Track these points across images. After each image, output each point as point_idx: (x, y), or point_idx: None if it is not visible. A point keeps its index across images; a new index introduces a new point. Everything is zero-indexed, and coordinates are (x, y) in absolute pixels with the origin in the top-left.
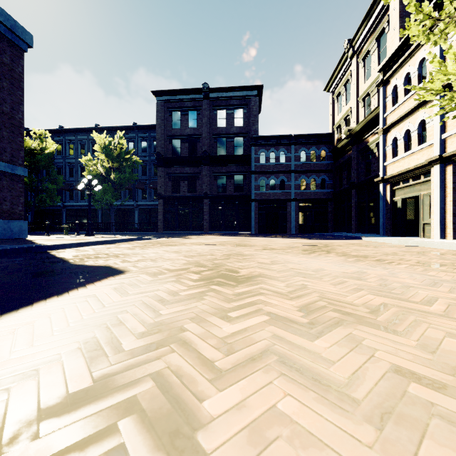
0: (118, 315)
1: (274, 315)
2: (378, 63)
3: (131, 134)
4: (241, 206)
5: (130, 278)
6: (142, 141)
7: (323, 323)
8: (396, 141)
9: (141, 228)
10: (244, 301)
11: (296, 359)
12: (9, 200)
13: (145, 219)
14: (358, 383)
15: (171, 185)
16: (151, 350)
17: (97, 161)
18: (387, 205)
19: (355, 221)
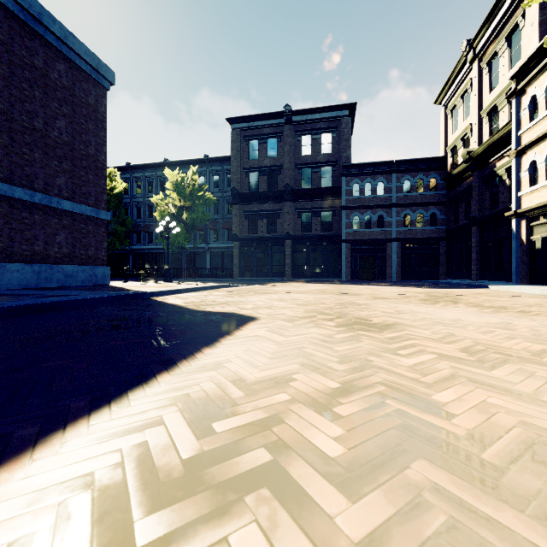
0: (301, 350)
1: (440, 355)
2: (509, 68)
3: (202, 168)
4: (330, 248)
5: (270, 323)
6: (214, 175)
7: (490, 361)
8: (535, 165)
9: (213, 274)
10: (401, 344)
11: (482, 380)
12: (94, 245)
13: (217, 263)
14: (542, 394)
15: (247, 225)
16: (358, 371)
17: (169, 200)
18: (523, 246)
19: (476, 266)
